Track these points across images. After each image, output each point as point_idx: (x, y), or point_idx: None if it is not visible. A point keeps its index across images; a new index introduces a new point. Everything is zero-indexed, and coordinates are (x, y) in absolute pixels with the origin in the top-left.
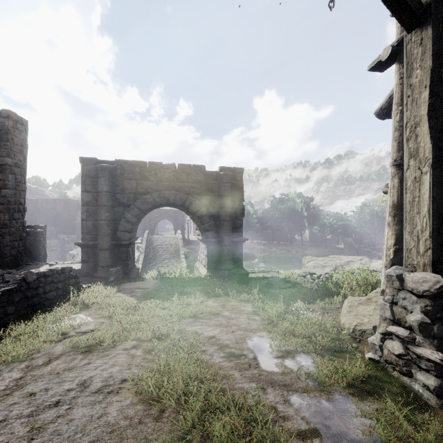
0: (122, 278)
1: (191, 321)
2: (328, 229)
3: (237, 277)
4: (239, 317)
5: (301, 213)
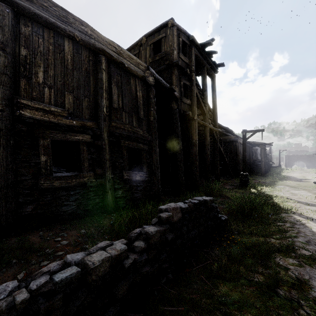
0: None
1: None
2: None
3: None
4: None
5: None
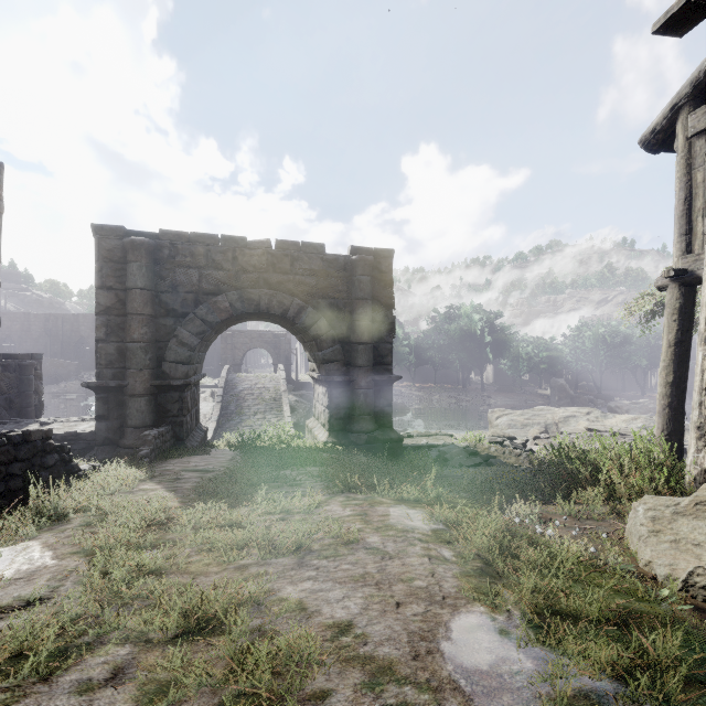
0: (170, 448)
1: (290, 564)
2: (525, 364)
3: (383, 445)
4: (406, 552)
5: (481, 338)
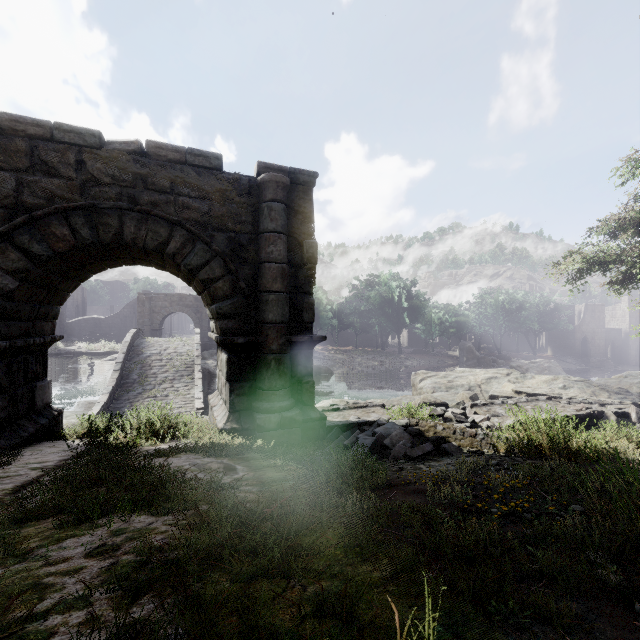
0: None
1: None
2: (437, 328)
3: (301, 427)
4: None
5: (399, 304)
